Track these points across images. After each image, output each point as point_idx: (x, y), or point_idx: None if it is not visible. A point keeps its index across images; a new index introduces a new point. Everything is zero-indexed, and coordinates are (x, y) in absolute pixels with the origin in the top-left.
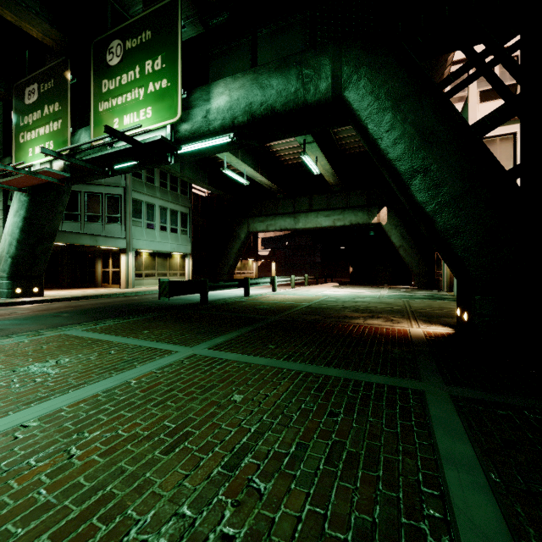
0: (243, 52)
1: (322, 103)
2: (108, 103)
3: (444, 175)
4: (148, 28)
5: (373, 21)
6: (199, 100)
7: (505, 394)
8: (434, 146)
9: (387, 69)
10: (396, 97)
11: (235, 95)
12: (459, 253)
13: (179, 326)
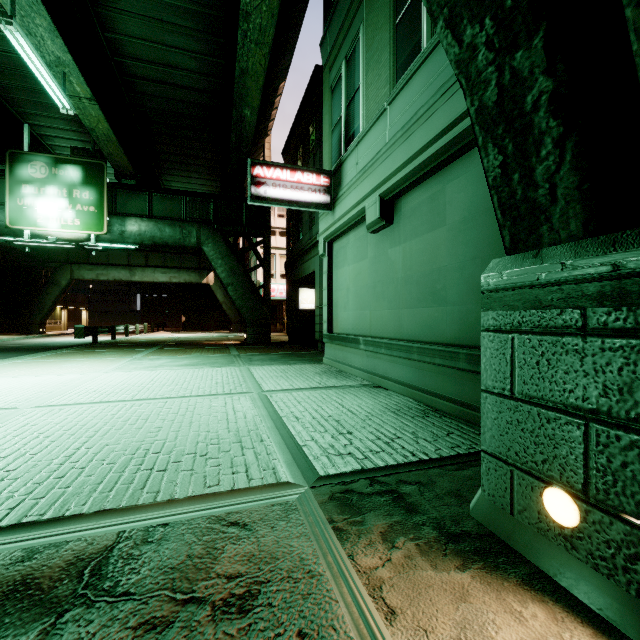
0: (143, 200)
1: (192, 247)
2: (31, 202)
3: (238, 287)
4: (77, 169)
5: (213, 215)
6: (117, 223)
7: (245, 346)
8: (235, 276)
9: (219, 244)
10: (223, 255)
11: (144, 229)
12: (243, 314)
13: (122, 347)
